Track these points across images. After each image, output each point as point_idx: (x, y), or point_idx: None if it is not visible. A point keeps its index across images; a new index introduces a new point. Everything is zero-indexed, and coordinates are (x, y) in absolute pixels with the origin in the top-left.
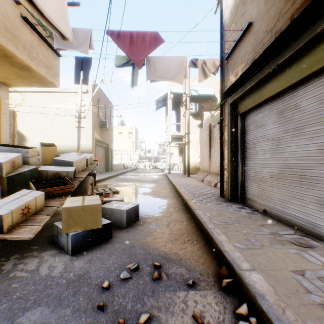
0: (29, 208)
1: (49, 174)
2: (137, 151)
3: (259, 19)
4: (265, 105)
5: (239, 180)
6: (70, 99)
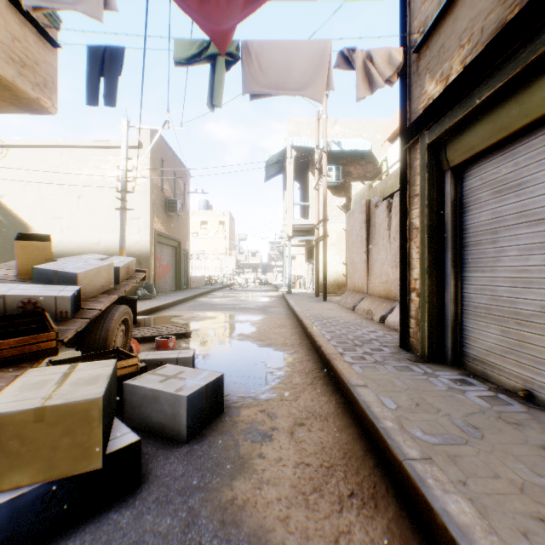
0: None
1: (11, 303)
2: (233, 253)
3: None
4: (528, 136)
5: (448, 315)
6: (110, 160)
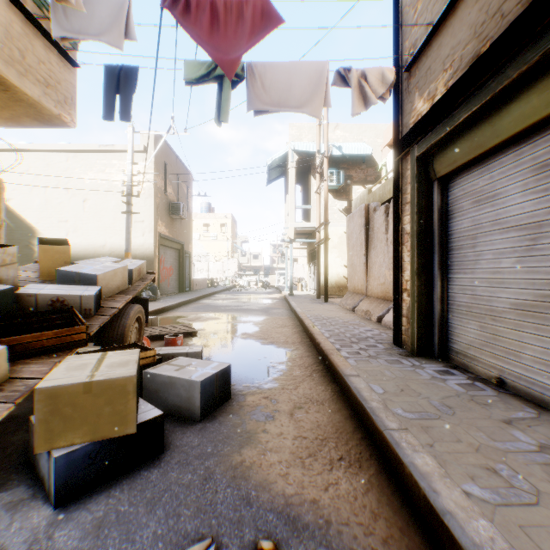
0: None
1: (41, 302)
2: (235, 256)
3: None
4: (500, 153)
5: (435, 313)
6: (115, 164)
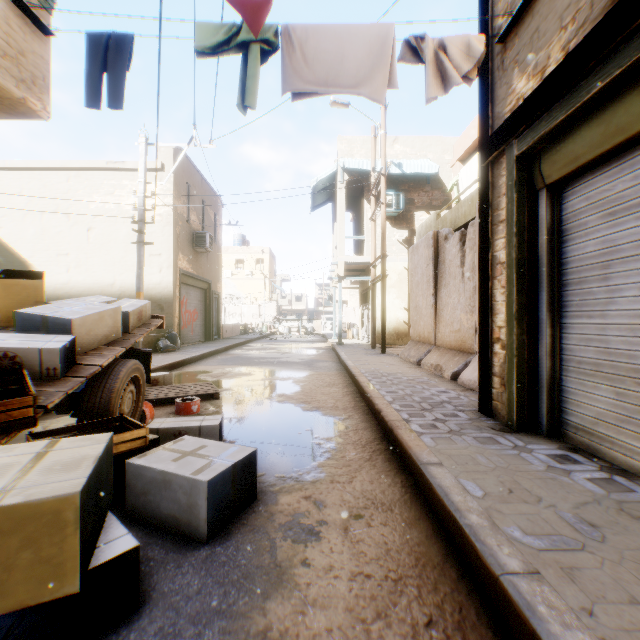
0: None
1: None
2: (273, 297)
3: None
4: None
5: (542, 372)
6: (126, 185)
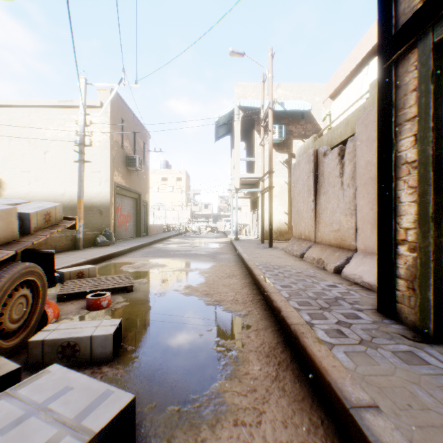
0: None
1: None
2: (188, 205)
3: None
4: None
5: None
6: (74, 119)
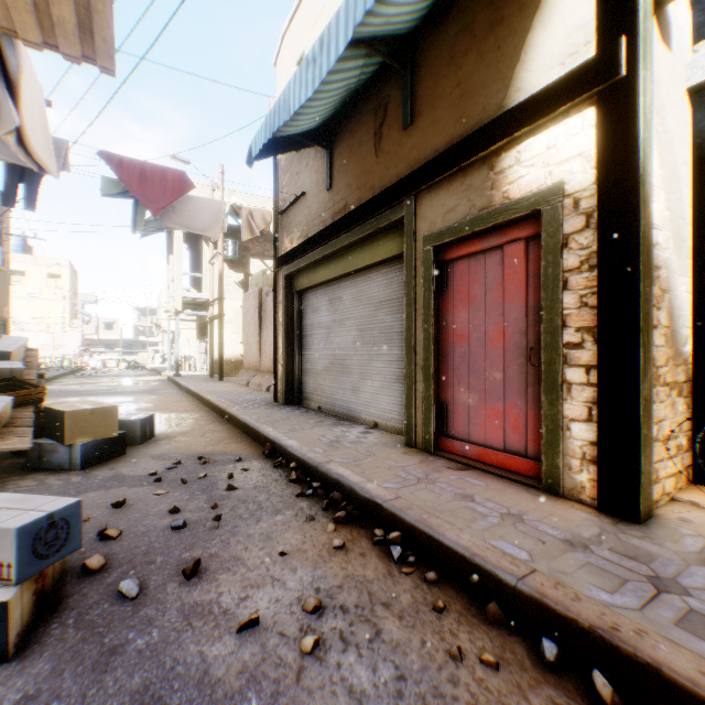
0: (4, 418)
1: None
2: (77, 324)
3: (312, 195)
4: (320, 288)
5: (296, 376)
6: None
